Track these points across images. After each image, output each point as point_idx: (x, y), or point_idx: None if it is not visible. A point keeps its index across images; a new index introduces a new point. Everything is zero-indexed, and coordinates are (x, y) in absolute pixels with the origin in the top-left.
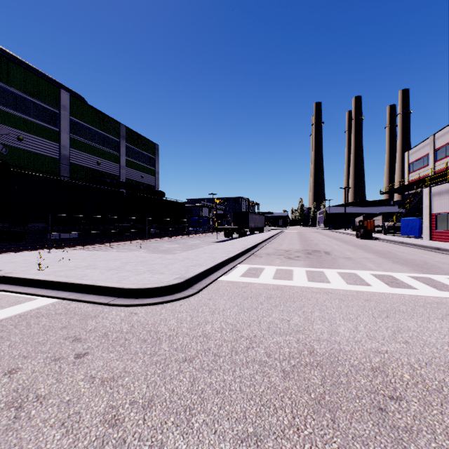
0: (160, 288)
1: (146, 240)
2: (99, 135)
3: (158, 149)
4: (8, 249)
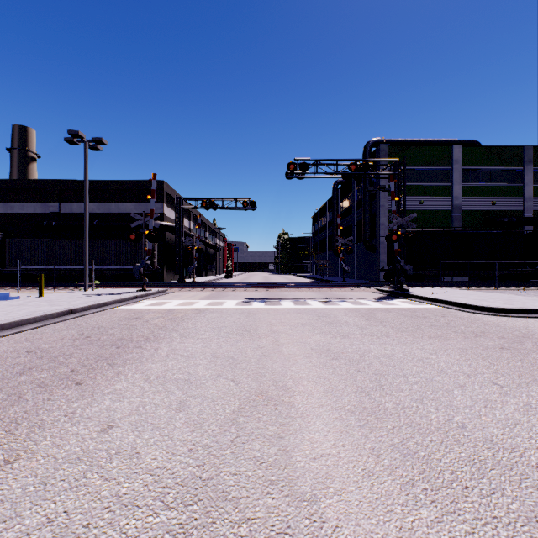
0: (498, 309)
1: None
2: (493, 172)
3: None
4: (415, 285)
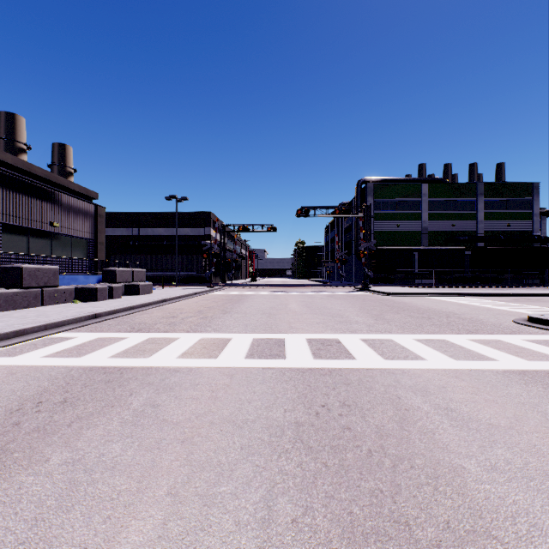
0: (392, 293)
1: (473, 287)
2: (454, 202)
3: (538, 186)
4: (381, 285)
